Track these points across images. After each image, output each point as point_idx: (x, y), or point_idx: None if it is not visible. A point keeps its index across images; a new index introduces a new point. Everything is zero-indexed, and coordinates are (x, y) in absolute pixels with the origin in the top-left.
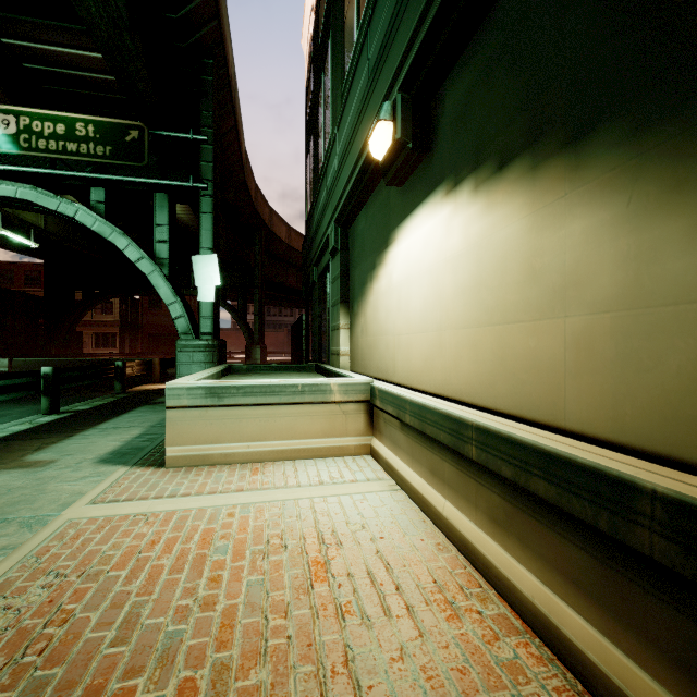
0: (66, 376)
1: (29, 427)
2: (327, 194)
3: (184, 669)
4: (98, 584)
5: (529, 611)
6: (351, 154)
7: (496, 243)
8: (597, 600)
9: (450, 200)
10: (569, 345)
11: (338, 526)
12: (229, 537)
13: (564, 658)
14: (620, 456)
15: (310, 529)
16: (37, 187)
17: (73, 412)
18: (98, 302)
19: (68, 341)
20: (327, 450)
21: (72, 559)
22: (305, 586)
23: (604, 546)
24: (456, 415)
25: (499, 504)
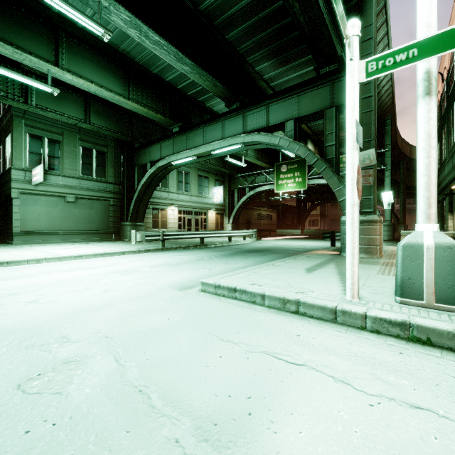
0: None
1: None
2: (443, 177)
3: None
4: None
5: None
6: (449, 177)
7: None
8: None
9: None
10: None
11: None
12: None
13: None
14: None
15: None
16: None
17: None
18: (316, 206)
19: (304, 224)
20: None
21: None
22: None
23: None
24: None
25: None
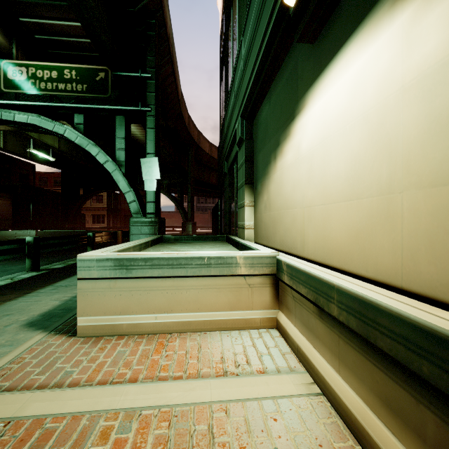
0: (48, 243)
1: (7, 283)
2: (234, 97)
3: None
4: None
5: None
6: (255, 41)
7: None
8: None
9: None
10: None
11: None
12: None
13: None
14: None
15: None
16: (40, 115)
17: (49, 270)
18: (92, 195)
19: (75, 219)
20: (232, 322)
21: None
22: None
23: None
24: None
25: None
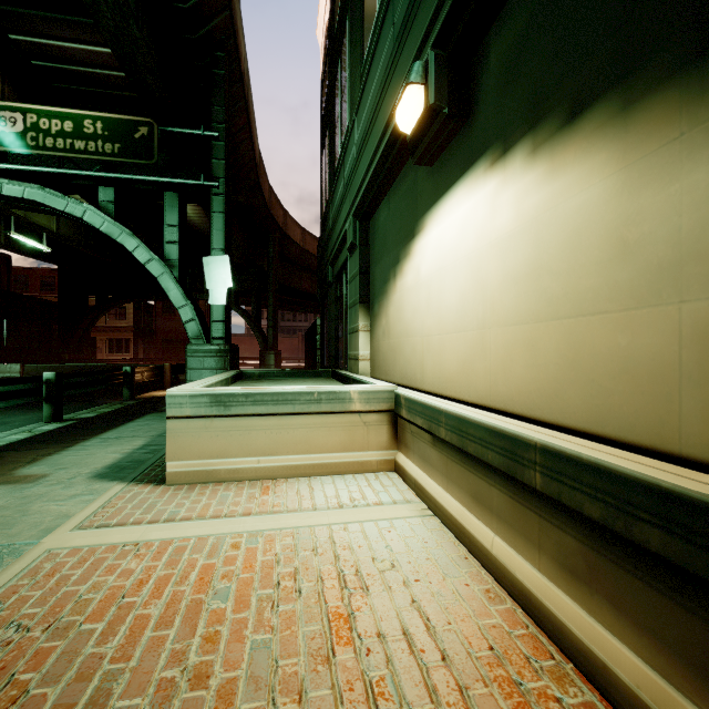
0: (71, 382)
1: (28, 436)
2: (344, 186)
3: None
4: (66, 642)
5: (632, 706)
6: (372, 136)
7: (564, 215)
8: None
9: (496, 172)
10: (687, 341)
11: (362, 563)
12: (231, 576)
13: None
14: None
15: (329, 567)
16: (45, 187)
17: (77, 420)
18: (111, 307)
19: (81, 347)
20: (346, 465)
21: (41, 604)
22: (324, 651)
23: None
24: (512, 432)
25: (576, 550)
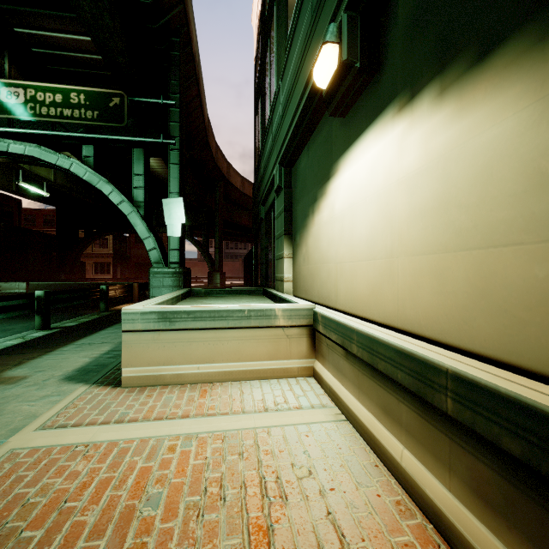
0: (58, 298)
1: (20, 342)
2: (272, 140)
3: None
4: None
5: None
6: (294, 96)
7: (473, 150)
8: None
9: (404, 116)
10: None
11: (282, 469)
12: (164, 481)
13: None
14: None
15: (253, 473)
16: (41, 146)
17: (61, 328)
18: (96, 238)
19: (73, 269)
20: (272, 372)
21: None
22: None
23: None
24: (421, 355)
25: (491, 480)
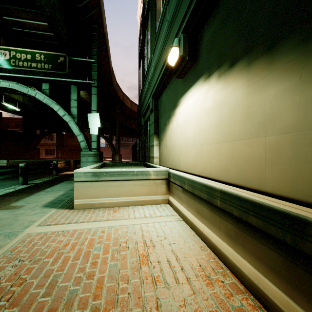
0: (31, 167)
1: (13, 190)
2: (148, 84)
3: (77, 309)
4: (38, 265)
5: (248, 282)
6: (159, 65)
7: (229, 102)
8: (284, 278)
9: (206, 83)
10: (267, 150)
11: (153, 237)
12: (101, 242)
13: (266, 306)
14: (295, 206)
15: (140, 239)
16: (18, 83)
17: (34, 183)
18: (46, 135)
19: (33, 152)
20: (148, 201)
21: (27, 252)
22: (137, 267)
23: (288, 251)
24: (210, 185)
25: (231, 228)
